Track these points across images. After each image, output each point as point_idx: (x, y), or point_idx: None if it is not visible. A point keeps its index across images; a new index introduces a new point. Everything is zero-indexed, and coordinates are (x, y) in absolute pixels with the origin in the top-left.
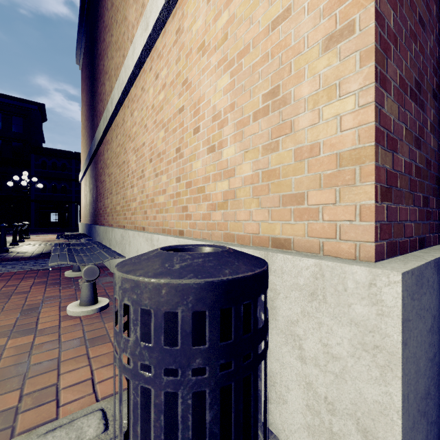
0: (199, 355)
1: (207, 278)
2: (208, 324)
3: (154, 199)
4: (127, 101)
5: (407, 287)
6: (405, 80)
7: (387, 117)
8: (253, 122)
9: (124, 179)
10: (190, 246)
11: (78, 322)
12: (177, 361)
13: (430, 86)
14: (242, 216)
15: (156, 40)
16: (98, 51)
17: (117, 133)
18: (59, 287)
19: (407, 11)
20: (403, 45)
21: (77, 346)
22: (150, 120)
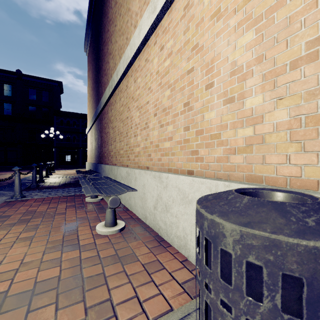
0: None
1: None
2: None
3: (159, 145)
4: (130, 71)
5: None
6: None
7: None
8: (291, 70)
9: (127, 130)
10: (250, 189)
11: (107, 240)
12: None
13: None
14: (273, 160)
15: (161, 20)
16: (103, 40)
17: (120, 97)
18: (84, 209)
19: None
20: None
21: (112, 262)
22: (154, 83)
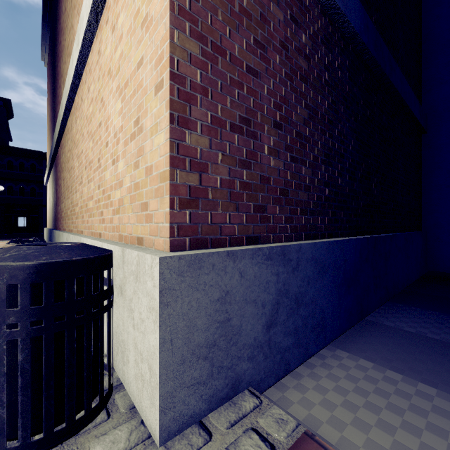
0: (13, 315)
1: (21, 262)
2: (20, 294)
3: (87, 204)
4: (73, 108)
5: (170, 267)
6: (223, 118)
7: (191, 148)
8: (130, 143)
9: (71, 184)
10: (58, 243)
11: None
12: None
13: (269, 119)
14: (126, 220)
15: (88, 56)
16: (57, 52)
17: (68, 138)
18: None
19: (225, 67)
20: (219, 92)
21: None
22: (85, 130)
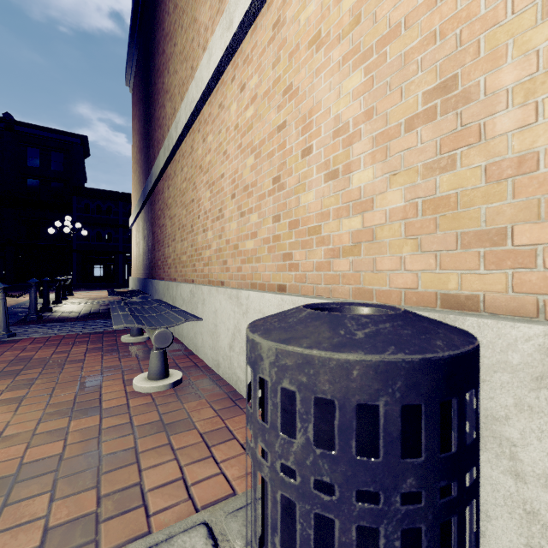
0: (411, 473)
1: (421, 353)
2: (424, 425)
3: (238, 245)
4: (197, 123)
5: None
6: None
7: None
8: (406, 133)
9: (192, 222)
10: (332, 305)
11: (149, 401)
12: (377, 480)
13: None
14: (386, 265)
15: (241, 41)
16: (155, 67)
17: (182, 165)
18: (117, 354)
19: None
20: None
21: (154, 432)
22: (232, 145)
